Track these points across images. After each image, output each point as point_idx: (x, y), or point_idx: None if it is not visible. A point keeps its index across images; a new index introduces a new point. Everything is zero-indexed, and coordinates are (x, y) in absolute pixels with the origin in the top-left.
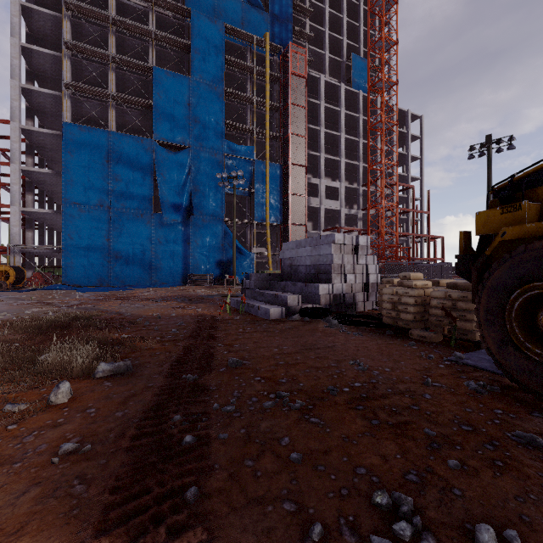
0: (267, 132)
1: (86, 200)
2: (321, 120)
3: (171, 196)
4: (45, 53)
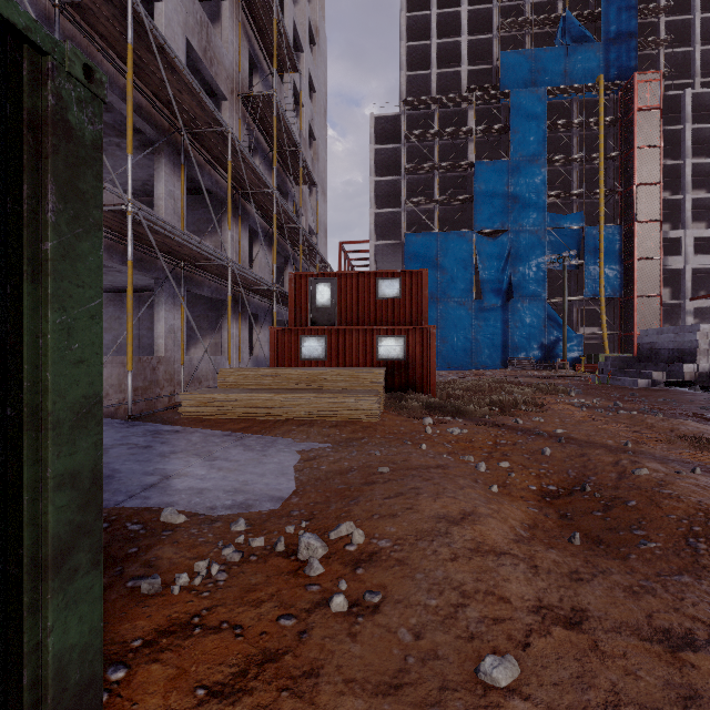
0: (601, 192)
1: None
2: (687, 150)
3: (491, 282)
4: (389, 180)
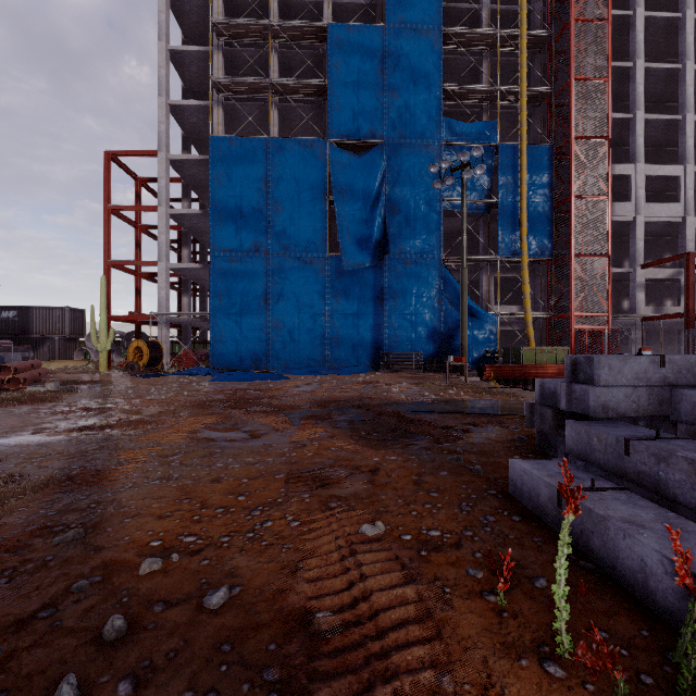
0: (523, 88)
1: (238, 245)
2: (638, 47)
3: (354, 225)
4: (195, 53)
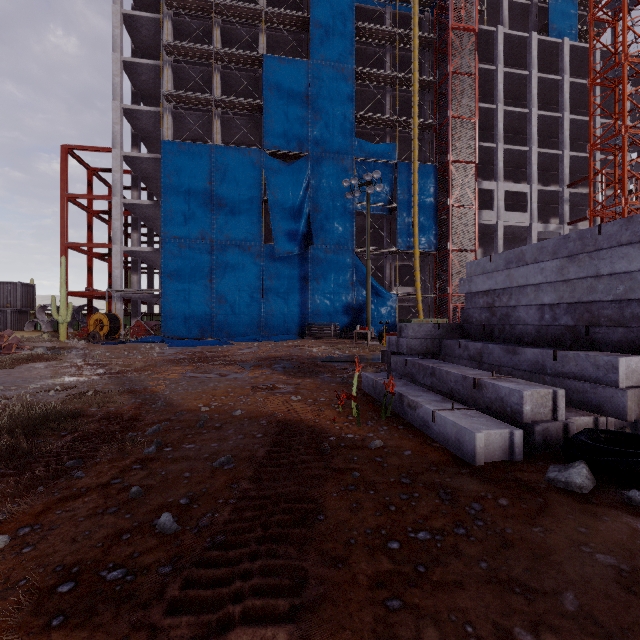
0: (415, 120)
1: (187, 233)
2: (499, 94)
3: (285, 221)
4: (146, 65)
